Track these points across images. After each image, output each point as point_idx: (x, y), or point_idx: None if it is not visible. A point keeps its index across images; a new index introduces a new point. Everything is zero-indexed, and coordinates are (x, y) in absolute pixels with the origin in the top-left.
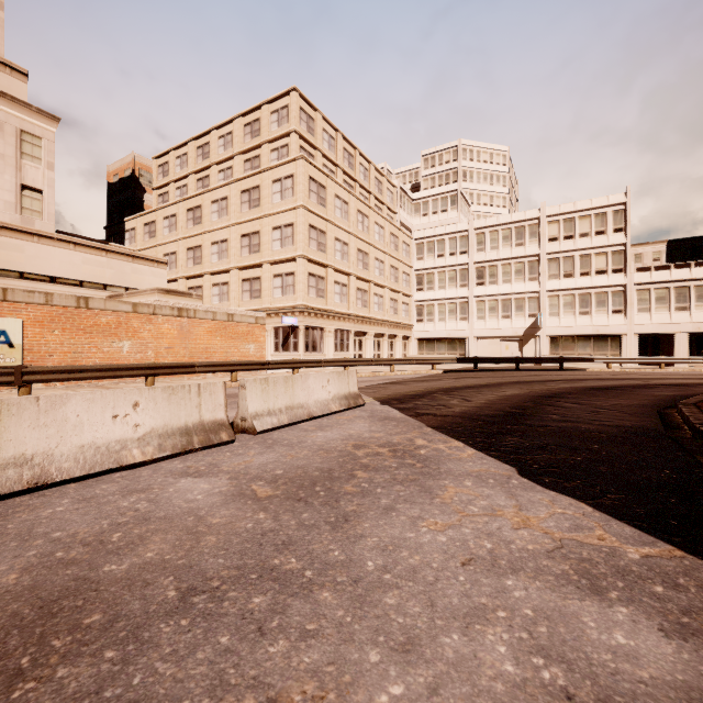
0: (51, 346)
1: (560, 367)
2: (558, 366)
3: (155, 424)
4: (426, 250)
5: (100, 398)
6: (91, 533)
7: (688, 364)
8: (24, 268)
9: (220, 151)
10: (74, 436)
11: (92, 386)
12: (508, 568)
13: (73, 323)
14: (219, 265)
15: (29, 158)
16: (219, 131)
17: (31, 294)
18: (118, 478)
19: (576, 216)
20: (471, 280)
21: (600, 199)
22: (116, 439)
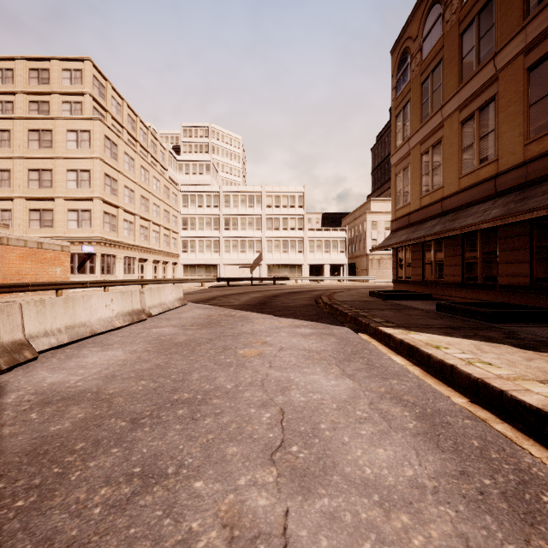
0: None
1: (274, 283)
2: (272, 282)
3: (118, 310)
4: (190, 201)
5: (101, 296)
6: (151, 339)
7: (329, 280)
8: None
9: None
10: (95, 314)
11: None
12: (281, 328)
13: None
14: None
15: None
16: None
17: None
18: (118, 332)
19: (281, 195)
20: (221, 226)
21: (292, 187)
22: (108, 317)
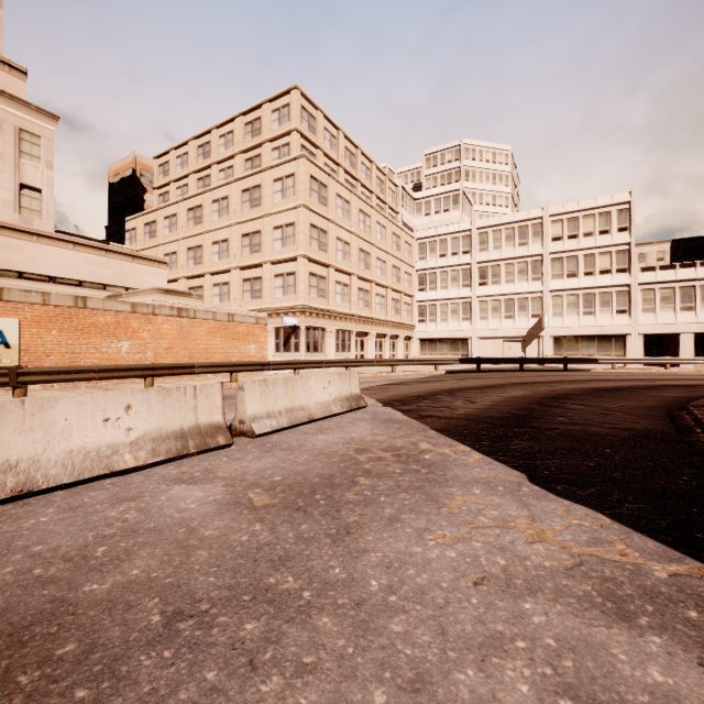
0: (48, 346)
1: (564, 368)
2: (562, 366)
3: (148, 428)
4: (428, 250)
5: (90, 400)
6: (74, 546)
7: (693, 364)
8: (23, 268)
9: (220, 150)
10: (62, 441)
11: (90, 387)
12: (524, 588)
13: (70, 323)
14: (219, 265)
15: (27, 157)
16: (219, 130)
17: (28, 294)
18: (108, 485)
19: (579, 216)
20: (474, 280)
21: (604, 198)
22: (108, 444)
